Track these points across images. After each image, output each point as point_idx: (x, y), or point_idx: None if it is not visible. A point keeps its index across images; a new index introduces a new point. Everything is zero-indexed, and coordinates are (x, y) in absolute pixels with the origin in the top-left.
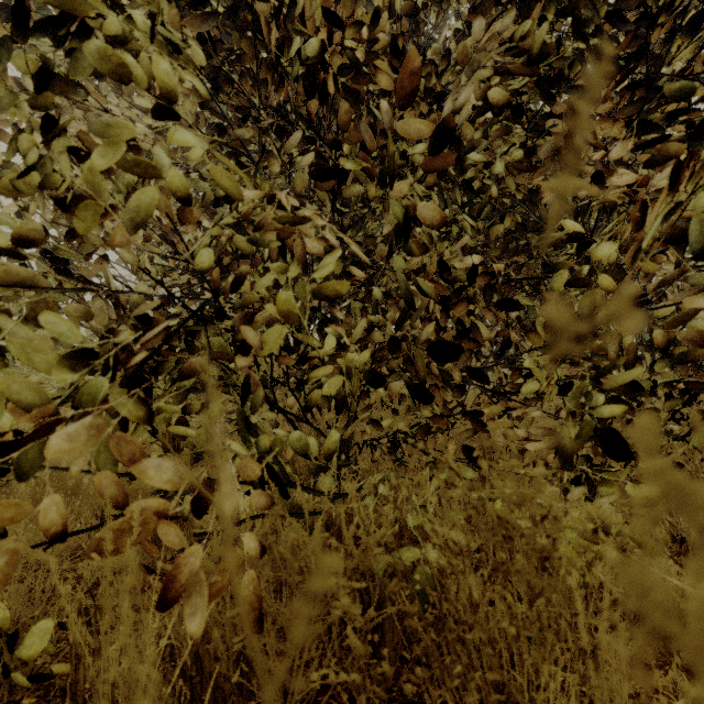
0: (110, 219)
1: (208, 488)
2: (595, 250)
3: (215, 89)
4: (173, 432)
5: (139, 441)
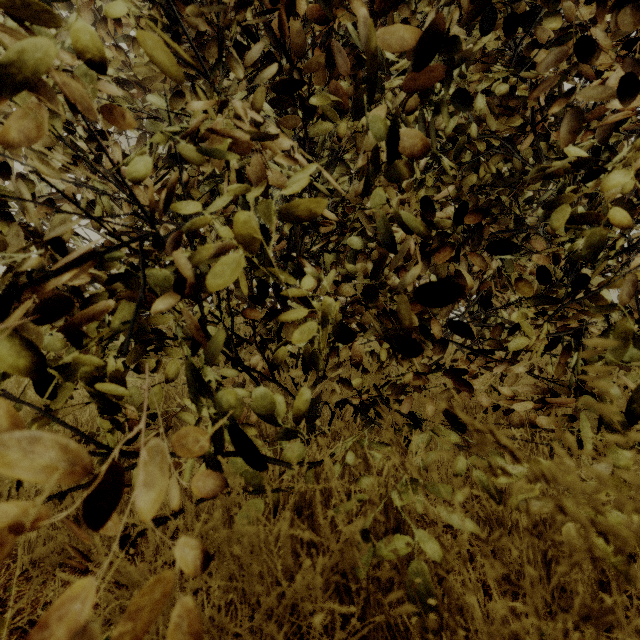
0: (2, 100)
1: (114, 476)
2: (608, 178)
3: (173, 22)
4: (103, 391)
5: (7, 403)
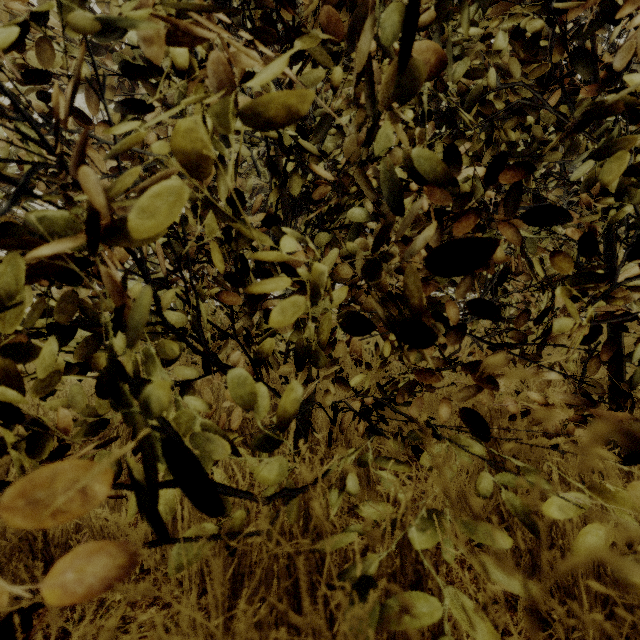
0: None
1: None
2: None
3: None
4: None
5: None
